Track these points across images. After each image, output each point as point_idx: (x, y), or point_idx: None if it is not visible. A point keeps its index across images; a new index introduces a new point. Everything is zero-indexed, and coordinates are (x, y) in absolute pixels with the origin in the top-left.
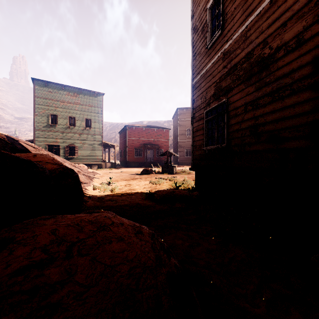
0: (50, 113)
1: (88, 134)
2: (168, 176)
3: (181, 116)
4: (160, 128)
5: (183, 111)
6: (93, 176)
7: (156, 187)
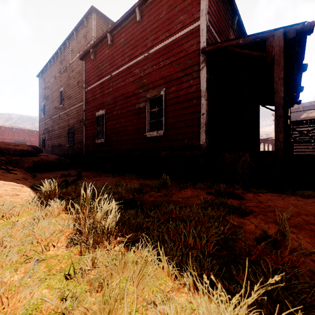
0: None
1: None
2: None
3: None
4: (31, 130)
5: None
6: None
7: None
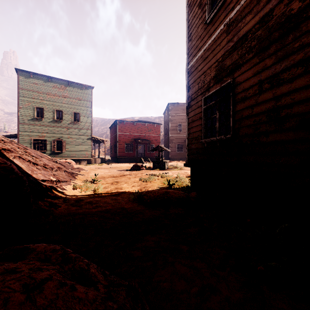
0: (36, 106)
1: (77, 128)
2: (160, 172)
3: (172, 111)
4: (151, 123)
5: (174, 106)
6: (78, 172)
7: (147, 185)
